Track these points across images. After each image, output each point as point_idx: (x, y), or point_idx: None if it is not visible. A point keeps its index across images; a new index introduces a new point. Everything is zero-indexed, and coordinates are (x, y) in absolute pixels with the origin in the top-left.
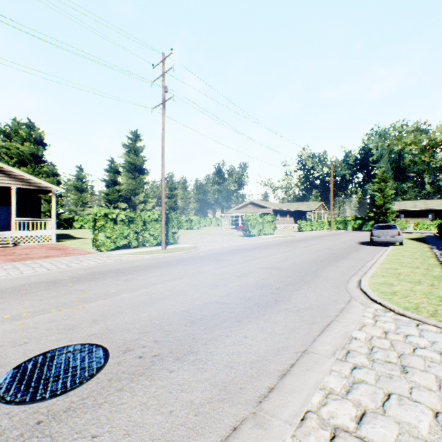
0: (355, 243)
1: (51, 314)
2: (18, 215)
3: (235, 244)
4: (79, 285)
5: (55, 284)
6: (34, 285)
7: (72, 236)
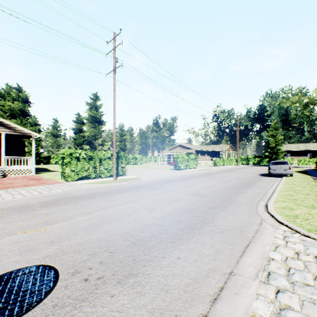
0: (256, 175)
1: (17, 236)
2: (8, 154)
3: (168, 175)
4: (45, 209)
5: (26, 209)
6: (10, 209)
7: (48, 169)
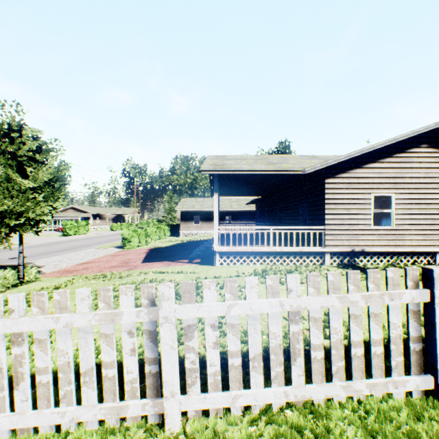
0: None
1: None
2: None
3: (56, 240)
4: None
5: None
6: None
7: None
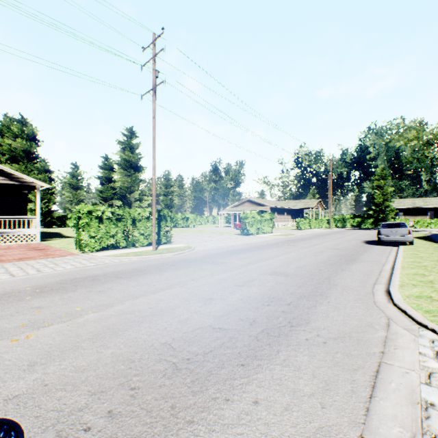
0: (360, 242)
1: None
2: (2, 213)
3: (233, 243)
4: (38, 299)
5: (9, 298)
6: None
7: (61, 235)
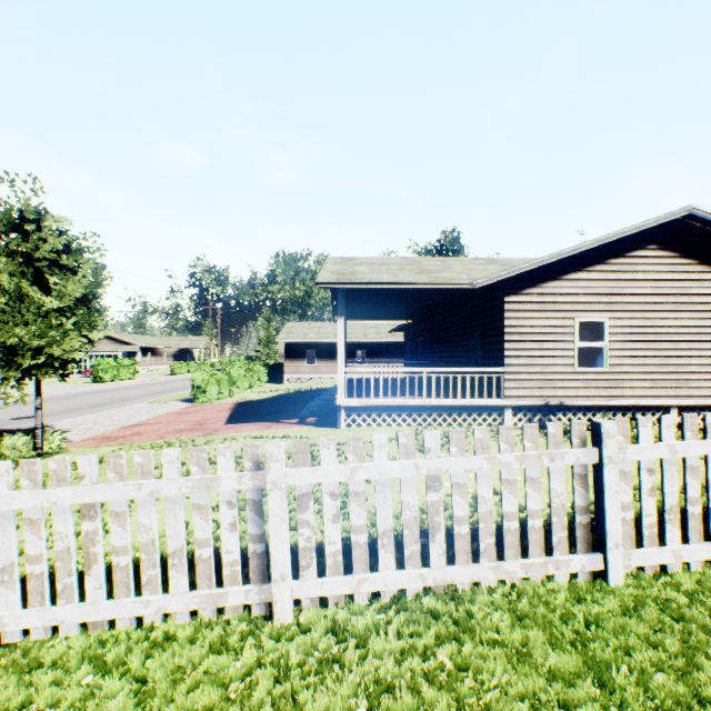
0: None
1: None
2: None
3: (83, 390)
4: None
5: None
6: None
7: None
